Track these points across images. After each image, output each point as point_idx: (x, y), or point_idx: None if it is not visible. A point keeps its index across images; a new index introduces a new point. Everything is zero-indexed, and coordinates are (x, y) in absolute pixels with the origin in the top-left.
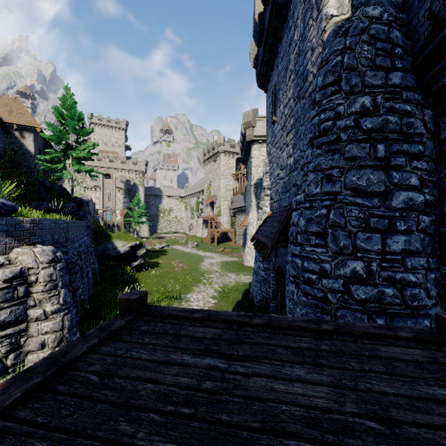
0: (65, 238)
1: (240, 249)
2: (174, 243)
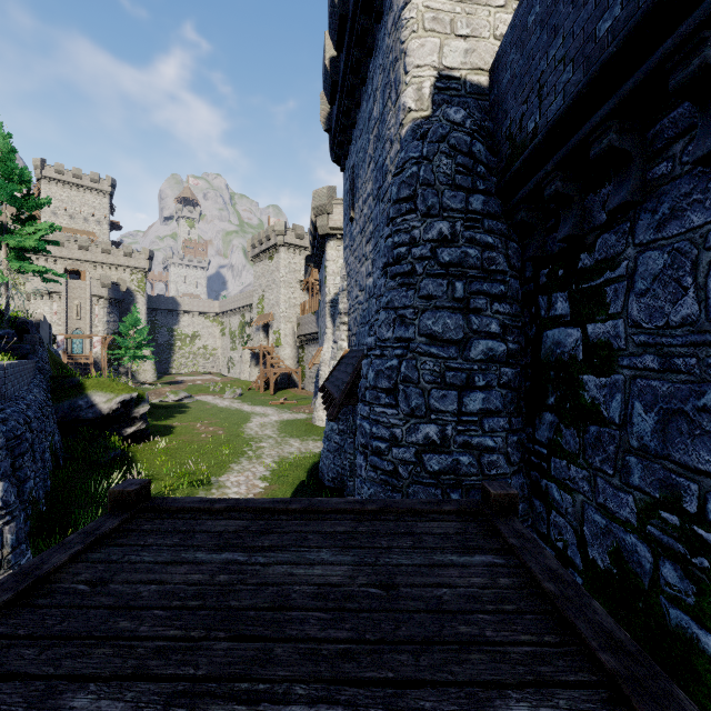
0: (1, 396)
1: (310, 399)
2: (201, 392)
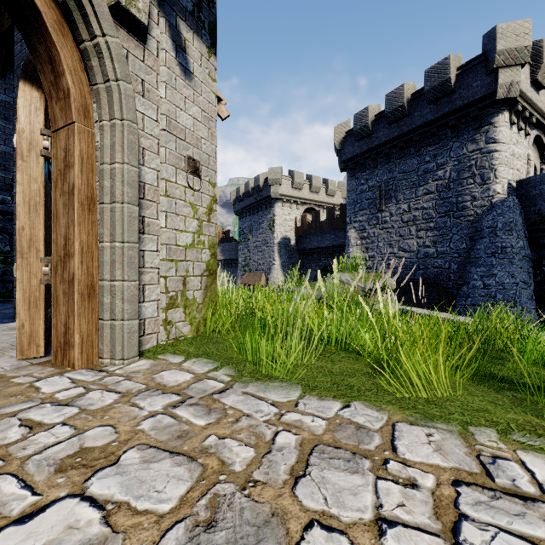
0: None
1: None
2: None
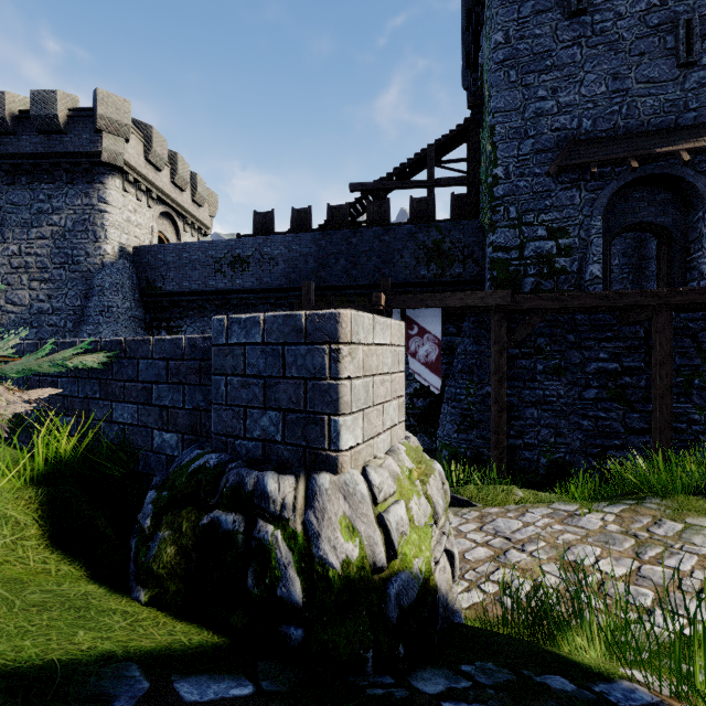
0: None
1: None
2: None
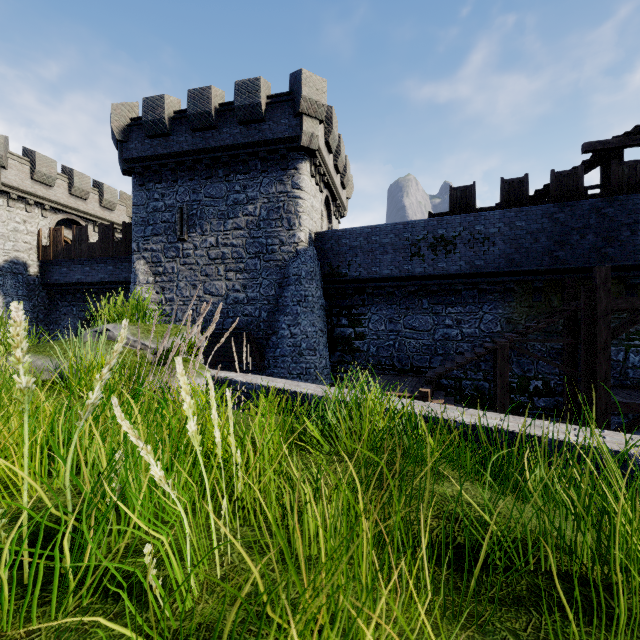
0: None
1: None
2: None
